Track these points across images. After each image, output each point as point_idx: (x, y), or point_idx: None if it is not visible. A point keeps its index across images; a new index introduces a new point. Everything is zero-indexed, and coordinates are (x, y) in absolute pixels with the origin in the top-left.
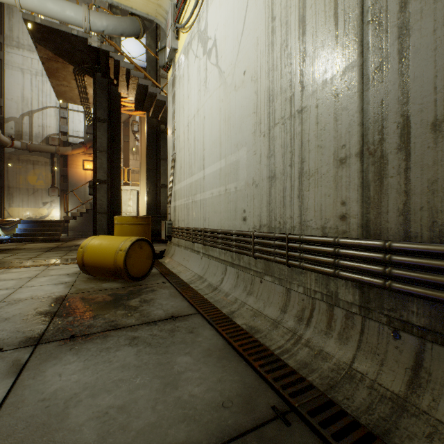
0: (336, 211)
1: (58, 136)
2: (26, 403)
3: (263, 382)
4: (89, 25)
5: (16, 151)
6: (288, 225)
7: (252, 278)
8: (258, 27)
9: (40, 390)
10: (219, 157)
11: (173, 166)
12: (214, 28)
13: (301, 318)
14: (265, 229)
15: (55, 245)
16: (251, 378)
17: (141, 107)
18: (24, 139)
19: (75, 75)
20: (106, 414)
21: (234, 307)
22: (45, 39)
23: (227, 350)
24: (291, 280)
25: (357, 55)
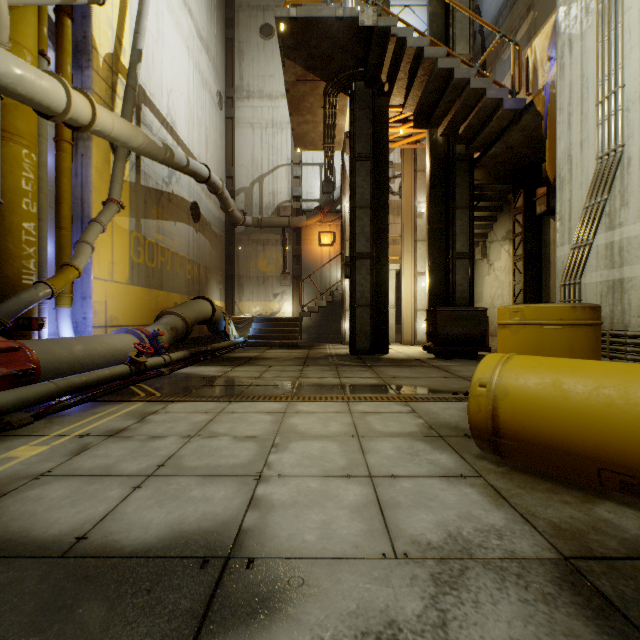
0: None
1: (290, 203)
2: None
3: None
4: None
5: (246, 230)
6: None
7: None
8: None
9: None
10: None
11: (609, 182)
12: None
13: None
14: None
15: (301, 353)
16: None
17: (424, 121)
18: (254, 214)
19: (324, 98)
20: None
21: None
22: (297, 45)
23: None
24: None
25: None
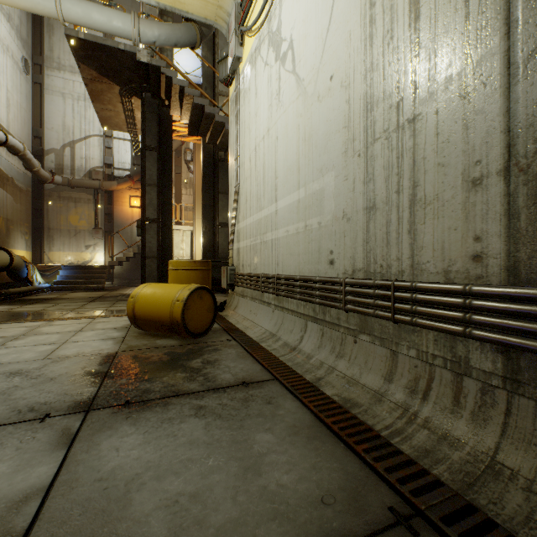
0: (466, 249)
1: (102, 169)
2: (81, 482)
3: (371, 473)
4: (139, 36)
5: (56, 187)
6: (394, 269)
7: (343, 337)
8: (350, 18)
9: (96, 467)
10: (297, 185)
11: (237, 200)
12: (290, 26)
13: (414, 391)
14: (360, 274)
15: (99, 294)
16: (355, 466)
17: (197, 131)
18: (65, 174)
19: (121, 97)
20: (176, 503)
21: (319, 373)
22: (89, 56)
23: (318, 428)
24: (397, 340)
25: (500, 38)
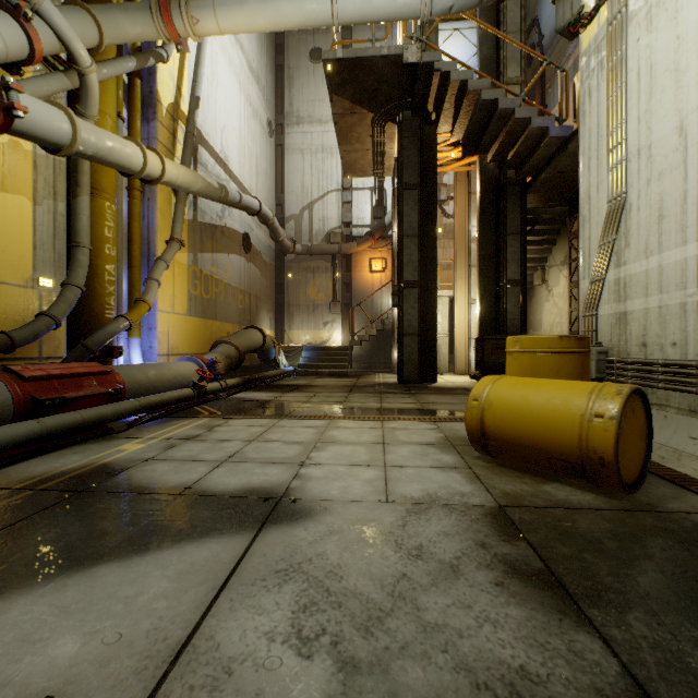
0: None
1: (340, 229)
2: None
3: None
4: (430, 6)
5: (296, 258)
6: None
7: None
8: None
9: None
10: None
11: (616, 224)
12: None
13: None
14: None
15: (349, 382)
16: None
17: (473, 147)
18: (304, 241)
19: (372, 128)
20: None
21: None
22: (344, 82)
23: None
24: None
25: None
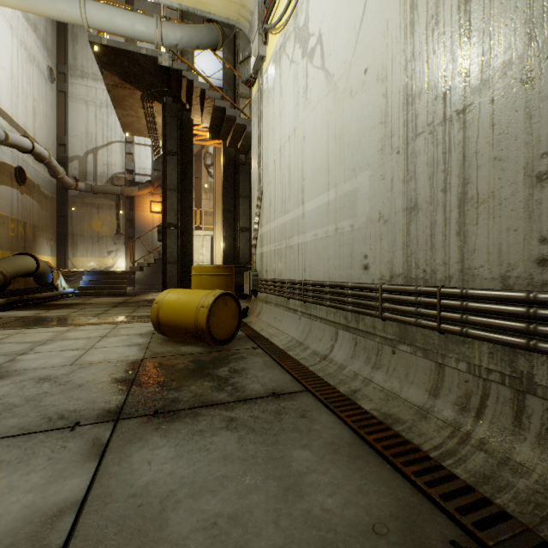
0: (529, 252)
1: (124, 175)
2: (114, 498)
3: (425, 500)
4: (161, 39)
5: (80, 194)
6: (440, 275)
7: (379, 347)
8: (388, 5)
9: (128, 481)
10: (326, 187)
11: (260, 204)
12: (319, 20)
13: (465, 408)
14: (399, 280)
15: (121, 300)
16: (405, 491)
17: (217, 134)
18: (88, 180)
19: (143, 102)
20: (215, 525)
21: (354, 385)
22: (112, 62)
23: (360, 446)
24: (444, 352)
25: None
